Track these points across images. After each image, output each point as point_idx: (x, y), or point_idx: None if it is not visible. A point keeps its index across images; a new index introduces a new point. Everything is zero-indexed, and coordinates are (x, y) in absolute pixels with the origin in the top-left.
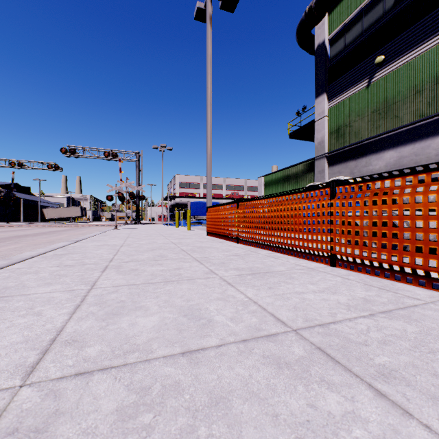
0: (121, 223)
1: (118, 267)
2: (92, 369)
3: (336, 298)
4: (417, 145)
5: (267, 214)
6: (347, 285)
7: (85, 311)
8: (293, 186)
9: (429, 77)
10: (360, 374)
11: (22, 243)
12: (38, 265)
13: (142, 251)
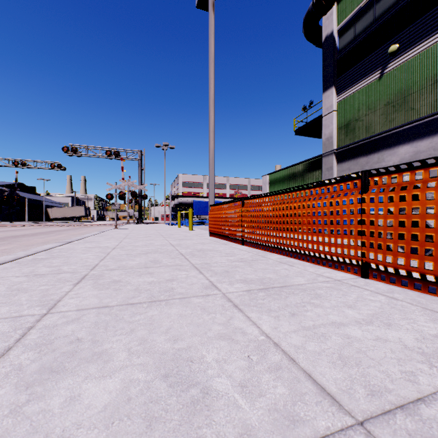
0: (123, 223)
1: (98, 277)
2: None
3: (396, 335)
4: (436, 139)
5: (277, 212)
6: (399, 310)
7: (10, 363)
8: (299, 184)
9: None
10: None
11: (14, 244)
12: (2, 274)
13: (134, 255)
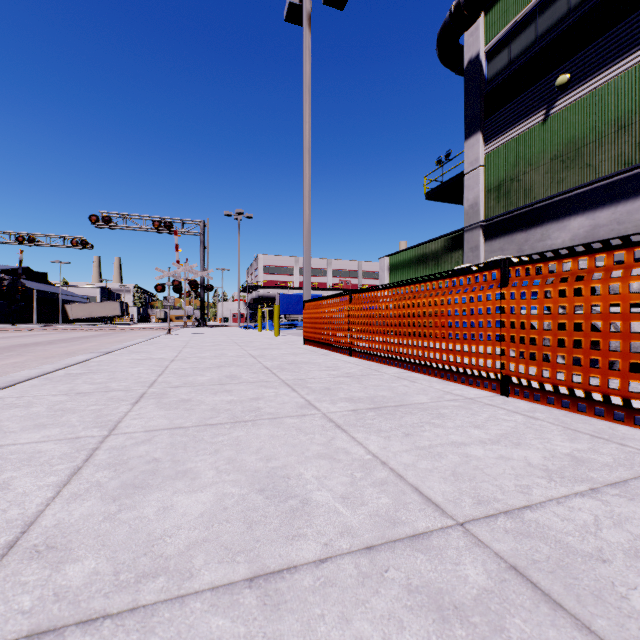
0: (177, 326)
1: (160, 395)
2: (66, 621)
3: (522, 454)
4: (620, 208)
5: (396, 311)
6: (536, 430)
7: (86, 481)
8: (431, 270)
9: (638, 104)
10: (612, 638)
11: (27, 356)
12: (34, 393)
13: (202, 369)
